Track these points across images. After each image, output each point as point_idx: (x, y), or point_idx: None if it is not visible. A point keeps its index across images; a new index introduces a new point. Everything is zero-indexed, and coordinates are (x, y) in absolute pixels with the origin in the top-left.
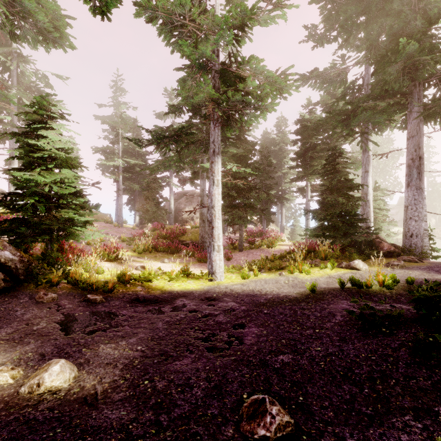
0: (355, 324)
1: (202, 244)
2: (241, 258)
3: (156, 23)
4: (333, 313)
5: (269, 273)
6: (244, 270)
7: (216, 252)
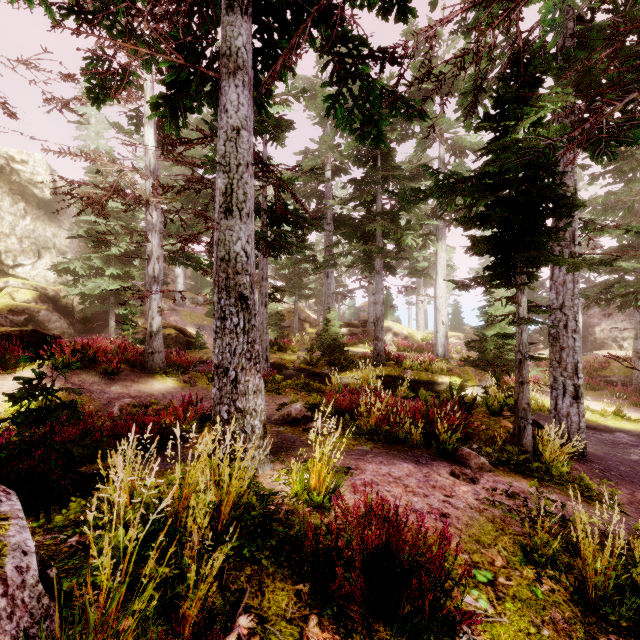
0: None
1: (637, 385)
2: None
3: (589, 211)
4: None
5: None
6: None
7: None
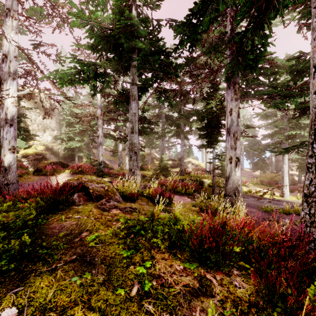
0: None
1: None
2: None
3: (260, 116)
4: None
5: None
6: (298, 196)
7: (285, 188)
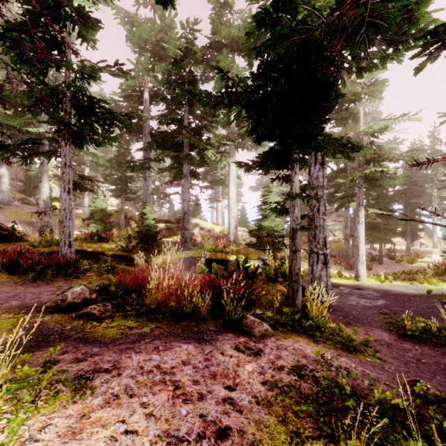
0: (442, 306)
1: (346, 256)
2: (380, 270)
3: None
4: (434, 302)
5: (402, 281)
6: (381, 277)
7: (361, 264)
